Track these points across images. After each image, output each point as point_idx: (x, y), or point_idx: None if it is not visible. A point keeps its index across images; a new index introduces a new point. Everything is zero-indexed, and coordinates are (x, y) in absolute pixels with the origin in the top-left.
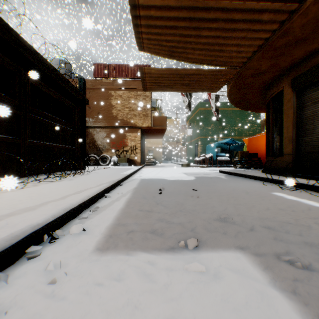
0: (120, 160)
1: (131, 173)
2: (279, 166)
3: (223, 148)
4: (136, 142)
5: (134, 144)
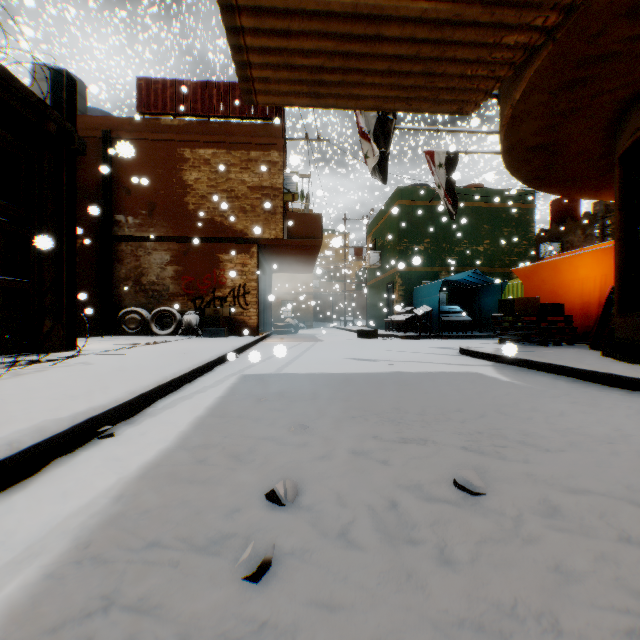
0: (204, 321)
1: (211, 361)
2: None
3: (451, 295)
4: (247, 278)
5: (241, 283)
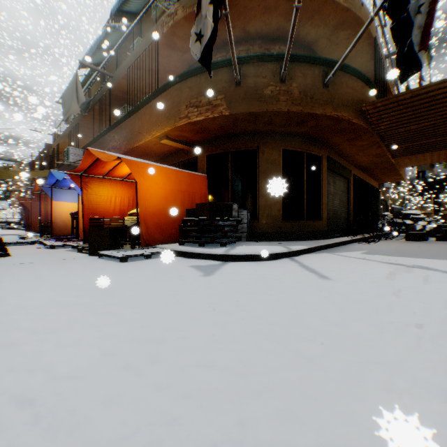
0: None
1: None
2: (320, 230)
3: None
4: None
5: None
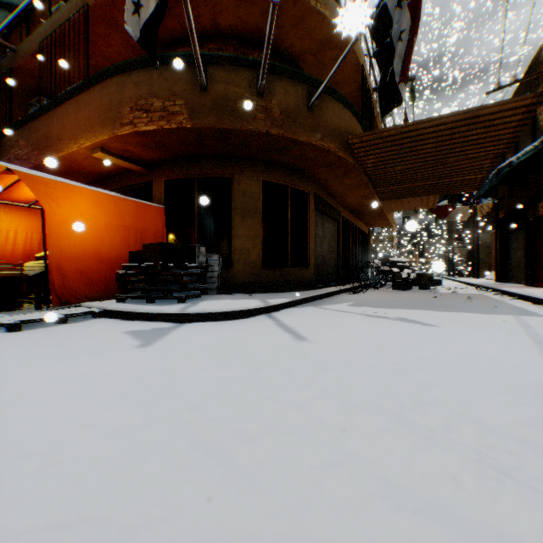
0: None
1: None
2: (307, 280)
3: None
4: None
5: None
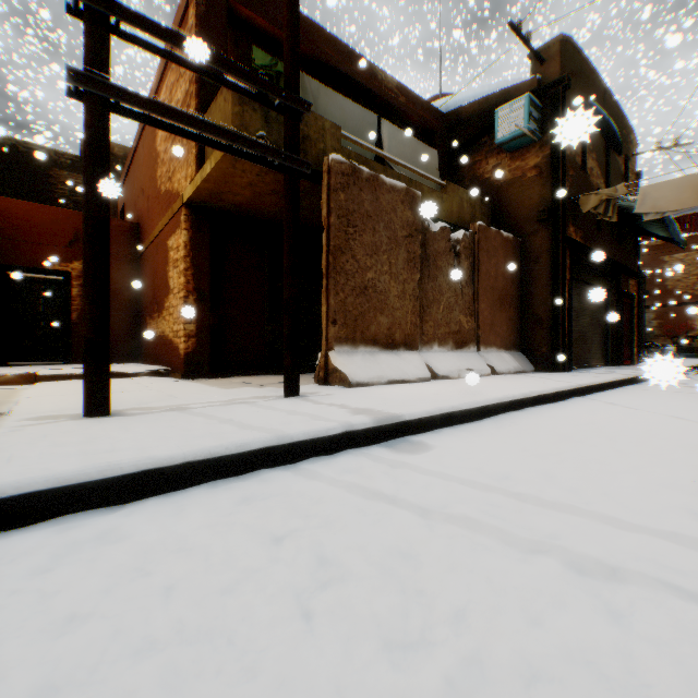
0: (679, 350)
1: None
2: None
3: None
4: None
5: None
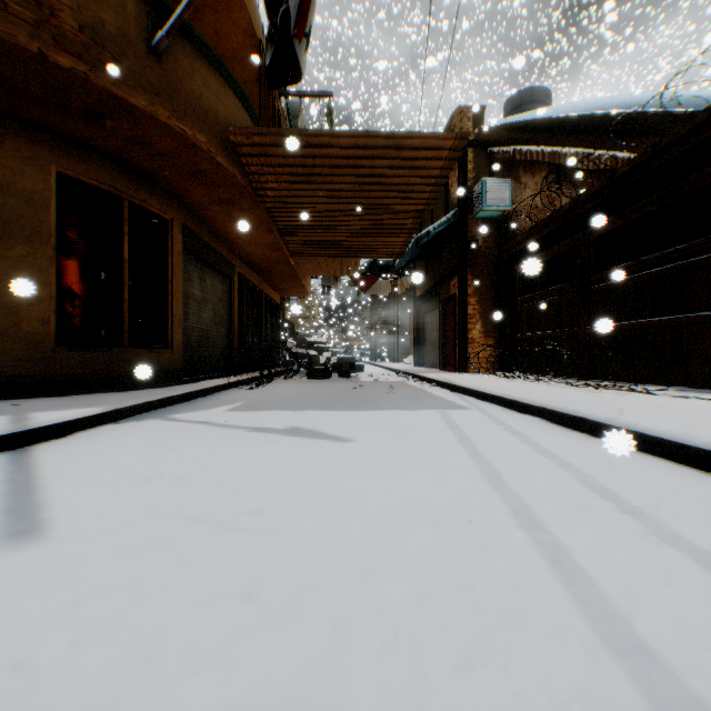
0: None
1: (526, 404)
2: (167, 368)
3: None
4: None
5: None
